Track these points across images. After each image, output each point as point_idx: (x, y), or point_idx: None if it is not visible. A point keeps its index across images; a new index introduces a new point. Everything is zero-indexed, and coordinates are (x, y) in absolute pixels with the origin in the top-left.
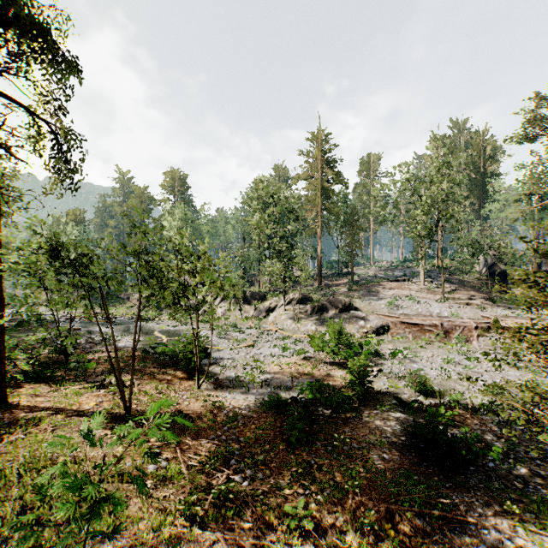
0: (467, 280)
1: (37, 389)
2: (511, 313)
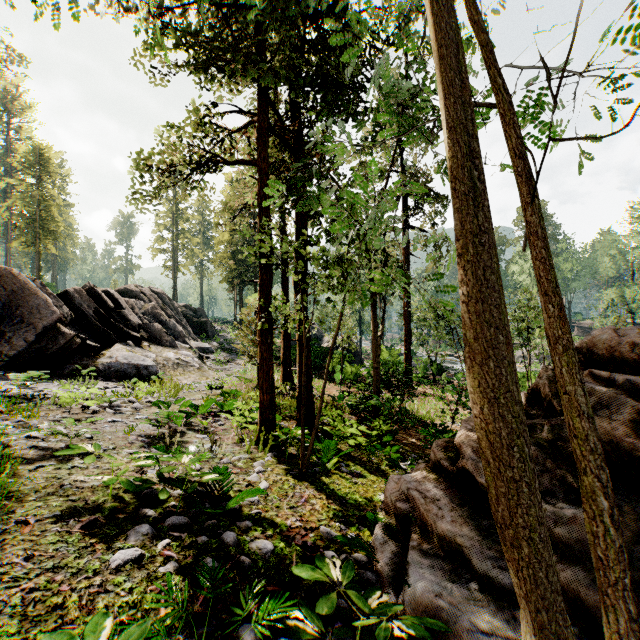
0: None
1: (423, 385)
2: None
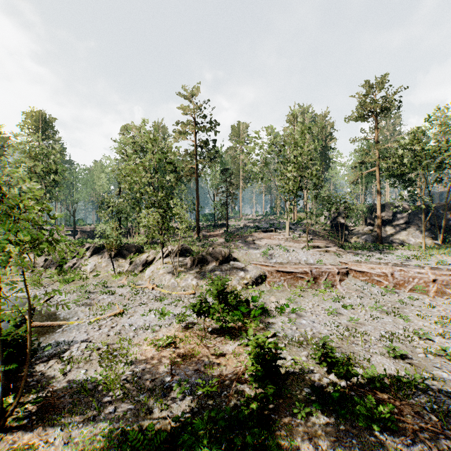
0: (318, 230)
1: None
2: (360, 259)
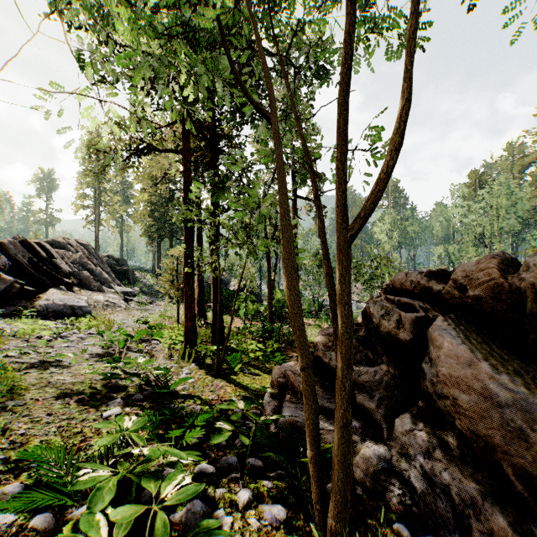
0: None
1: (308, 318)
2: None
